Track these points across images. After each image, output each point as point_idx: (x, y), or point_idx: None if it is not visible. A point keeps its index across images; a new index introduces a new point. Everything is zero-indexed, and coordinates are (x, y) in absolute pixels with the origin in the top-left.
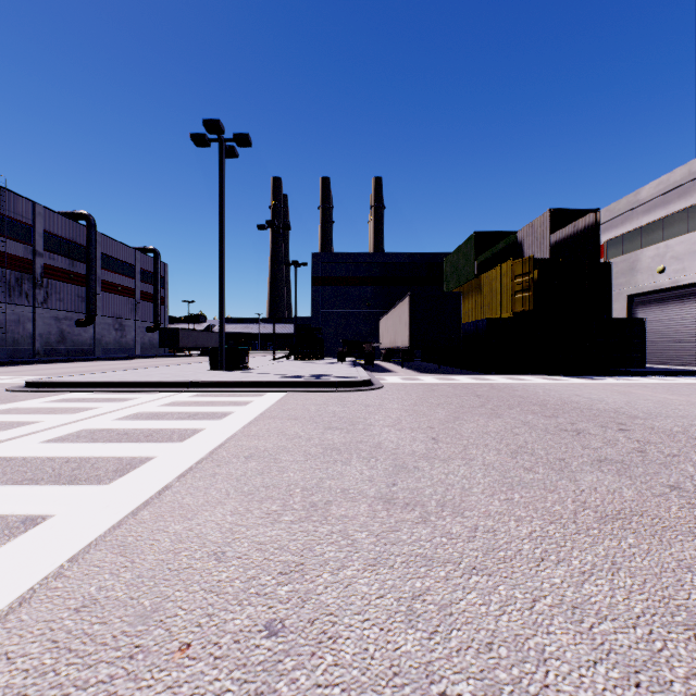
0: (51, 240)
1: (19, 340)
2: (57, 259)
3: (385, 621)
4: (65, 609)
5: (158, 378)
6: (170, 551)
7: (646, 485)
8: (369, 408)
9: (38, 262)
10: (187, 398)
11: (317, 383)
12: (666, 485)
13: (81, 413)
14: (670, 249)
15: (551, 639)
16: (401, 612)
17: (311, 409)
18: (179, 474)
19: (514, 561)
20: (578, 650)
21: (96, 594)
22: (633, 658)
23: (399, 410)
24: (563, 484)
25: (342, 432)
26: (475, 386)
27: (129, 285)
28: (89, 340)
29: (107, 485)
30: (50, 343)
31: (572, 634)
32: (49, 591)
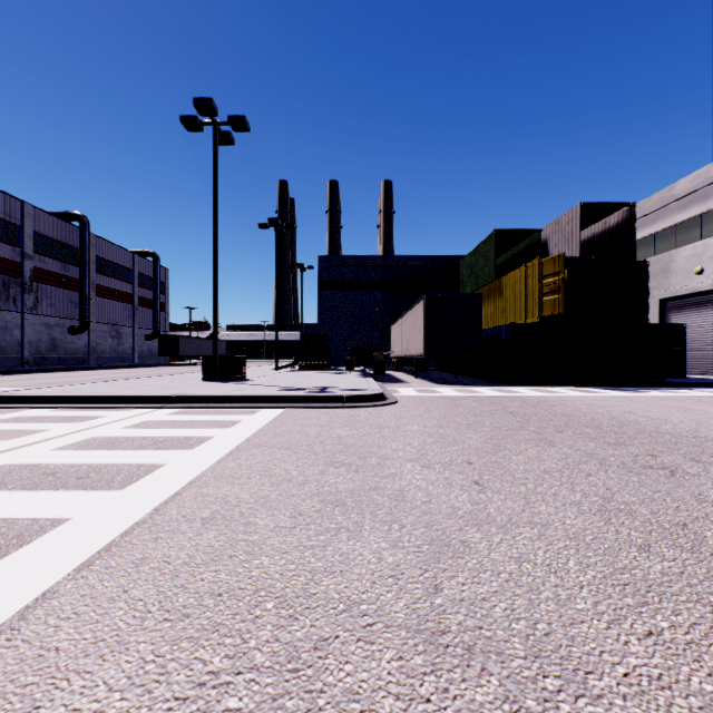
0: (42, 242)
1: (6, 348)
2: (48, 262)
3: None
4: None
5: (137, 392)
6: None
7: None
8: (383, 431)
9: (27, 265)
10: (164, 416)
11: (320, 397)
12: None
13: (18, 439)
14: (709, 248)
15: None
16: None
17: (311, 432)
18: (84, 561)
19: None
20: None
21: None
22: None
23: (421, 434)
24: None
25: (348, 470)
26: (504, 400)
27: (127, 290)
28: (83, 348)
29: None
30: (40, 351)
31: None
32: None
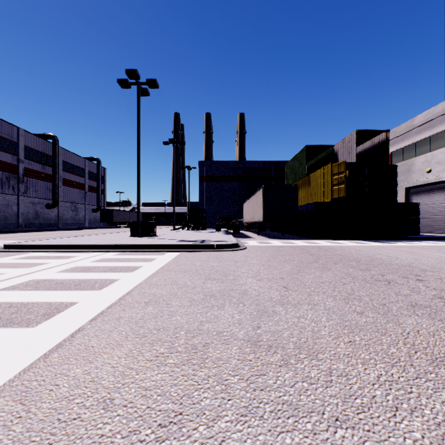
0: (29, 152)
1: (8, 217)
2: (33, 164)
3: None
4: None
5: (94, 242)
6: (64, 398)
7: None
8: (237, 263)
9: (21, 166)
10: (112, 256)
11: (201, 245)
12: None
13: (35, 267)
14: (434, 157)
15: None
16: None
17: (197, 264)
18: (92, 318)
19: (372, 410)
20: None
21: None
22: None
23: (258, 265)
24: (391, 327)
25: (218, 282)
26: (308, 247)
27: (81, 181)
28: (54, 217)
29: (32, 328)
30: (29, 219)
31: None
32: None
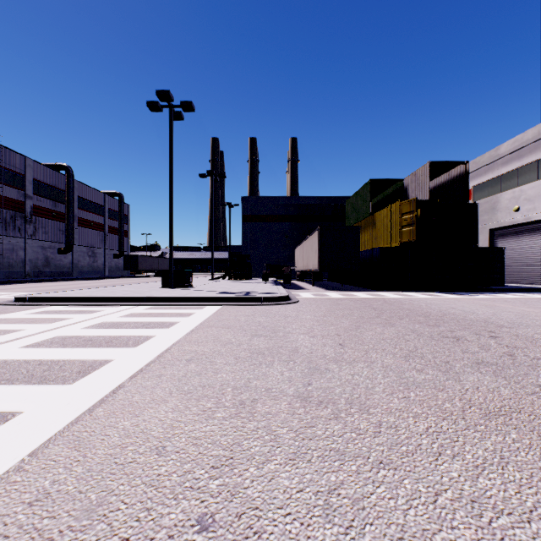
0: (38, 186)
1: (13, 264)
2: (43, 201)
3: (305, 515)
4: (20, 503)
5: (120, 295)
6: (118, 446)
7: (519, 385)
8: (287, 318)
9: (28, 203)
10: (142, 310)
11: (246, 298)
12: (535, 385)
13: (56, 323)
14: (523, 193)
15: (456, 535)
16: (319, 506)
17: (241, 319)
18: (131, 375)
19: (416, 455)
20: None
21: (49, 488)
22: None
23: (312, 320)
24: (450, 384)
25: (265, 338)
26: (371, 301)
27: (100, 221)
28: (68, 264)
29: (70, 385)
30: (38, 266)
31: (474, 529)
32: (8, 484)
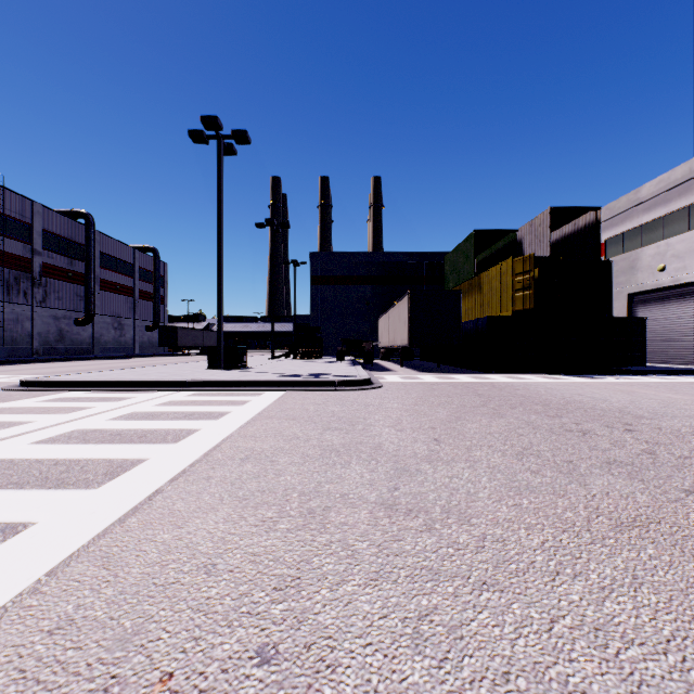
0: (50, 239)
1: (17, 339)
2: (55, 258)
3: (389, 646)
4: (38, 631)
5: (155, 377)
6: (156, 564)
7: (660, 489)
8: (368, 407)
9: (37, 261)
10: (184, 397)
11: (315, 382)
12: (681, 489)
13: (74, 413)
14: (671, 247)
15: (575, 668)
16: (407, 635)
17: (310, 409)
18: (172, 478)
19: (528, 575)
20: (605, 682)
21: (73, 613)
22: (668, 691)
23: (399, 410)
24: (573, 488)
25: (341, 432)
26: (476, 385)
27: (128, 284)
28: (88, 339)
29: (95, 489)
30: (49, 341)
31: (597, 662)
32: (22, 609)
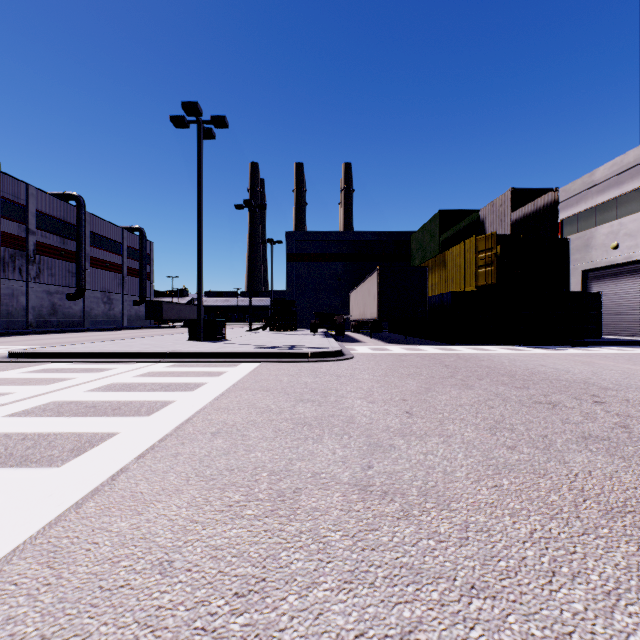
0: (43, 220)
1: (12, 313)
2: (48, 237)
3: None
4: None
5: (137, 349)
6: (107, 560)
7: None
8: (340, 379)
9: (31, 240)
10: (163, 368)
11: (289, 353)
12: None
13: (54, 384)
14: (623, 227)
15: None
16: None
17: (283, 380)
18: (139, 454)
19: (520, 576)
20: None
21: None
22: None
23: (370, 381)
24: (553, 466)
25: (313, 404)
26: (442, 356)
27: (117, 261)
28: (79, 313)
29: (57, 468)
30: (42, 315)
31: None
32: None
